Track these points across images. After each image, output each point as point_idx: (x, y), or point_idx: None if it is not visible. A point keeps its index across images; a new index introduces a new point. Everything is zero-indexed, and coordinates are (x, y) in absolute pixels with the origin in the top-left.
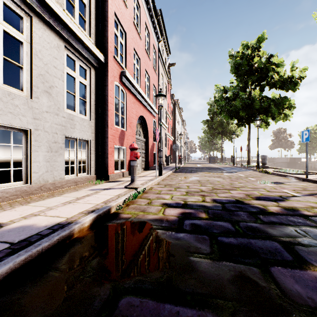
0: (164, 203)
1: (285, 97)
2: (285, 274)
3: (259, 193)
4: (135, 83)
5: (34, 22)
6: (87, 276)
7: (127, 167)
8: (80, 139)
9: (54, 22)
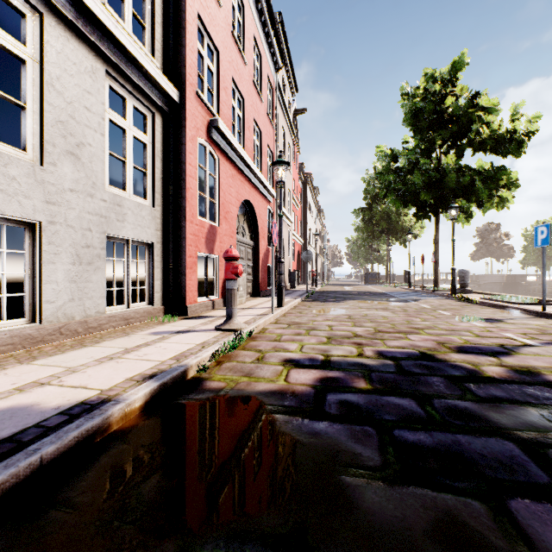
0: (288, 360)
1: (501, 167)
2: (542, 517)
3: (461, 339)
4: (236, 141)
5: (48, 23)
6: (128, 520)
7: (221, 292)
8: (136, 242)
9: (85, 25)
